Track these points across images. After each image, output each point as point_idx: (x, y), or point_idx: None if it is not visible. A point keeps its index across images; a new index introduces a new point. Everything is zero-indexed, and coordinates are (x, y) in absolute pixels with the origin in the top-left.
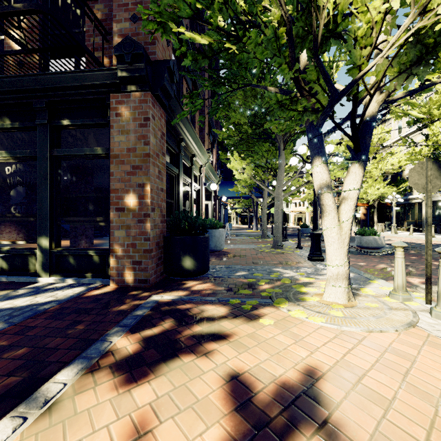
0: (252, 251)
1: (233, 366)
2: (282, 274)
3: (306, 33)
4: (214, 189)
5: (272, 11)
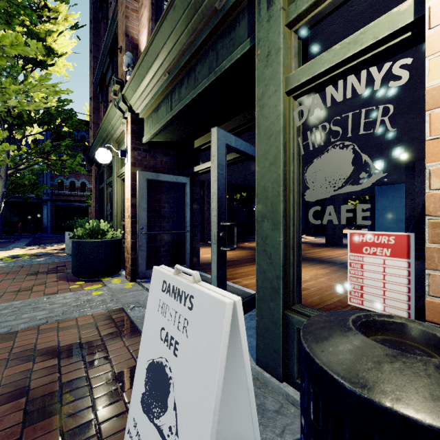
0: (3, 289)
1: (46, 249)
2: (3, 262)
3: (17, 164)
4: (101, 162)
5: (31, 160)
